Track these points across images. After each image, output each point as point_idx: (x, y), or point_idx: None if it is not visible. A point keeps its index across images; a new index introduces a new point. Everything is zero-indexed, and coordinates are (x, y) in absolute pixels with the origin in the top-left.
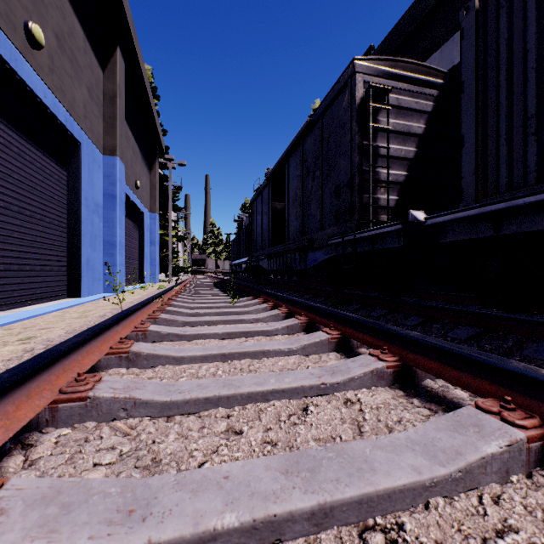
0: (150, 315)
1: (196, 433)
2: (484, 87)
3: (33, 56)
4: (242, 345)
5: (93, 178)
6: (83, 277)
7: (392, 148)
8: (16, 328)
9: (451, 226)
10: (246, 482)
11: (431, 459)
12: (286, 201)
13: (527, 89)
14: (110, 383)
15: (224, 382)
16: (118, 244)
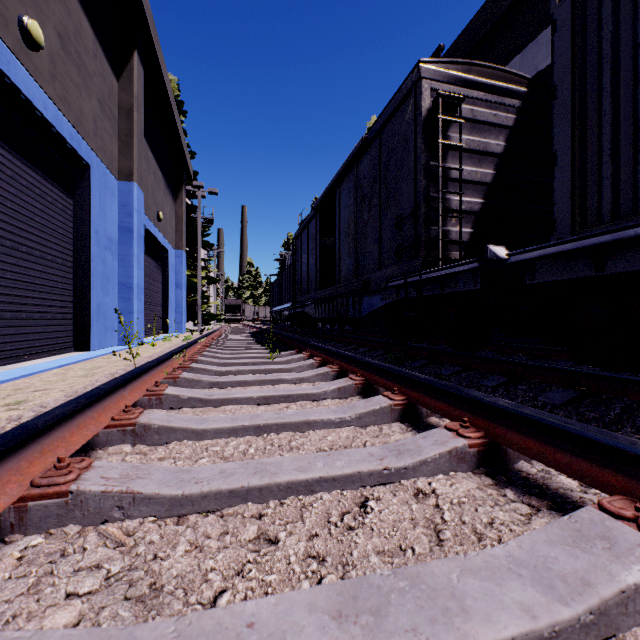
0: (169, 374)
1: (215, 543)
2: (583, 91)
3: (30, 59)
4: (282, 414)
5: (105, 207)
6: (93, 326)
7: (465, 170)
8: (5, 390)
9: (541, 264)
10: (279, 634)
11: (547, 592)
12: (337, 236)
13: (638, 93)
14: (102, 471)
15: (256, 466)
16: (136, 287)
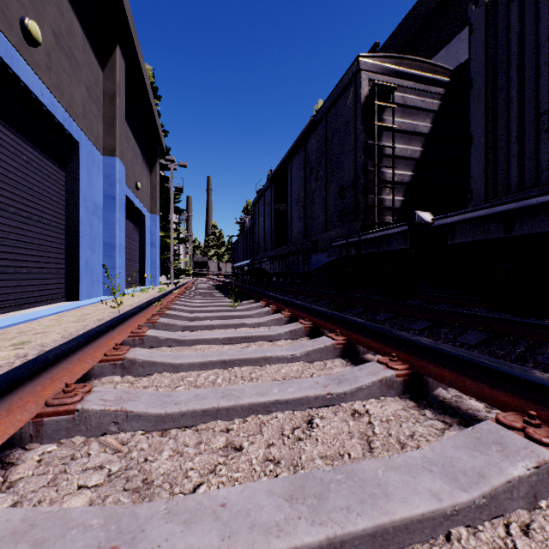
0: (149, 319)
1: (192, 450)
2: (494, 83)
3: (30, 53)
4: (243, 351)
5: (92, 178)
6: (82, 280)
7: (397, 147)
8: (10, 332)
9: (460, 227)
10: (245, 511)
11: (451, 482)
12: (289, 203)
13: (539, 85)
14: (100, 394)
15: (224, 392)
16: (118, 246)
